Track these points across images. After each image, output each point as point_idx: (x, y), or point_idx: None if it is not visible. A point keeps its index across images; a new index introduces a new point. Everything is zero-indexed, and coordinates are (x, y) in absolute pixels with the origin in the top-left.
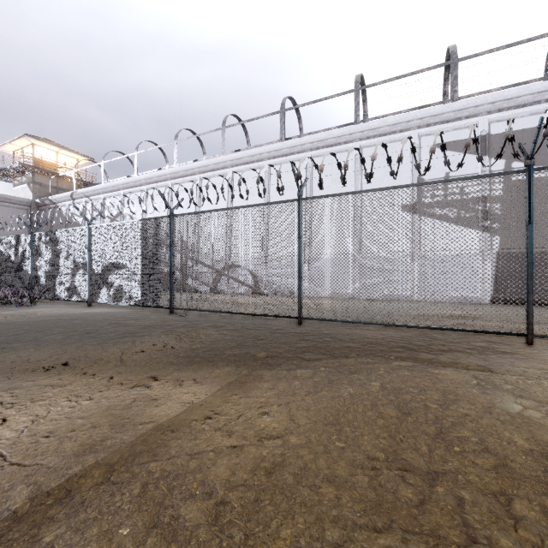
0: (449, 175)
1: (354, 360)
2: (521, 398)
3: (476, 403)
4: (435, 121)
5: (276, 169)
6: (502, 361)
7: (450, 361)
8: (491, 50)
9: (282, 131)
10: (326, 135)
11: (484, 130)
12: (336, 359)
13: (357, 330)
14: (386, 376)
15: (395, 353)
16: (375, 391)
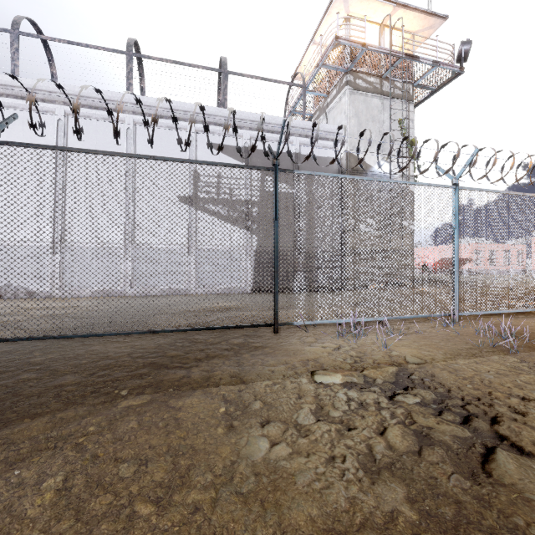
0: (221, 175)
1: (47, 421)
2: (268, 424)
3: (217, 463)
4: (209, 120)
5: (4, 112)
6: (254, 362)
7: (203, 377)
8: (252, 76)
9: (15, 61)
10: (88, 92)
11: (247, 143)
12: (6, 428)
13: (98, 347)
14: (91, 446)
15: (134, 380)
16: (32, 519)
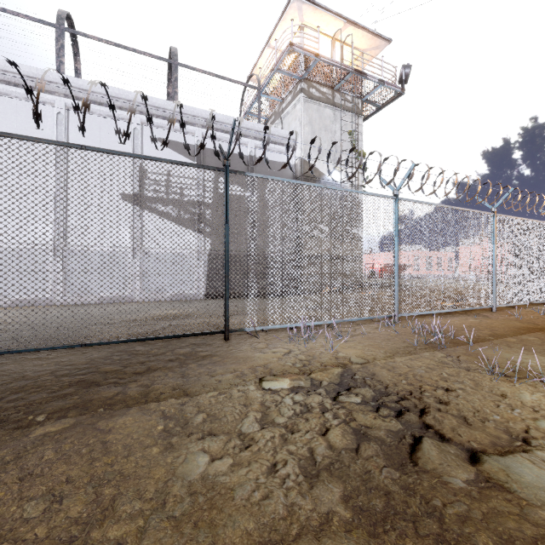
0: (170, 173)
1: None
2: (210, 437)
3: (148, 487)
4: (158, 113)
5: None
6: (201, 372)
7: (141, 392)
8: (205, 72)
9: None
10: (5, 65)
11: (199, 141)
12: None
13: (12, 366)
14: None
15: (56, 402)
16: None
